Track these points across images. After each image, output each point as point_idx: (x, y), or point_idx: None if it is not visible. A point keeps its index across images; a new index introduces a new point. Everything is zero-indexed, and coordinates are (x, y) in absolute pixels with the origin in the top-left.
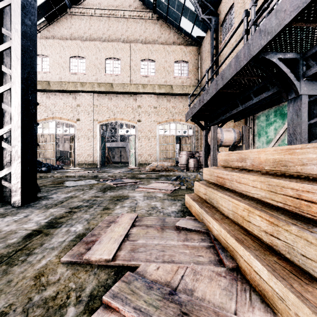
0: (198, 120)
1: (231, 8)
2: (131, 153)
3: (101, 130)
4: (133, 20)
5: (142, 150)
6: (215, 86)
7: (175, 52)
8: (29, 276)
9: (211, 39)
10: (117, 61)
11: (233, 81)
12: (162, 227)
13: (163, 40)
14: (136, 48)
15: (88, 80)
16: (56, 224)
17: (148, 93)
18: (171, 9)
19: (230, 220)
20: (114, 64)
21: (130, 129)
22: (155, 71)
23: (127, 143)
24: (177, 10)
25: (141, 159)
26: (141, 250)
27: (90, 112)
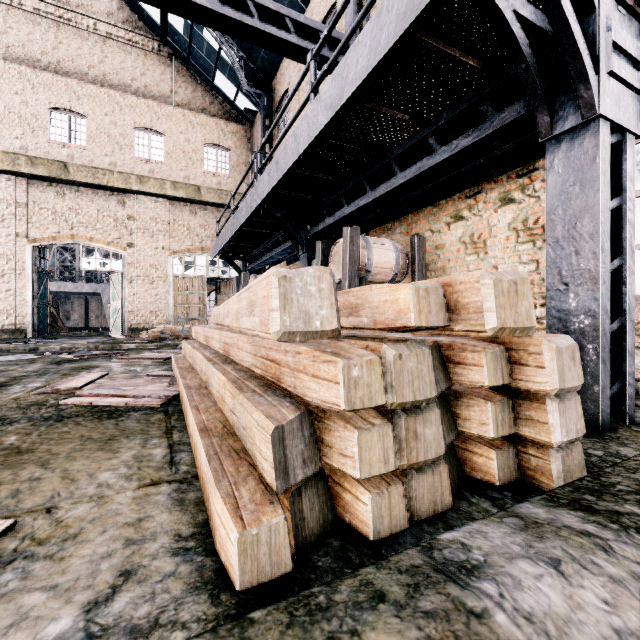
0: (233, 258)
1: (287, 93)
2: (113, 309)
3: (38, 258)
4: (119, 45)
5: (138, 303)
6: (234, 224)
7: (206, 127)
8: (7, 399)
9: (262, 128)
10: (79, 119)
11: (256, 222)
12: (133, 377)
13: (182, 100)
14: (124, 103)
15: (1, 146)
16: (5, 385)
17: (151, 194)
18: (197, 51)
19: (189, 362)
20: (72, 123)
21: (111, 260)
22: (165, 154)
23: (104, 285)
24: (208, 56)
25: (136, 320)
26: (107, 385)
27: (7, 216)
